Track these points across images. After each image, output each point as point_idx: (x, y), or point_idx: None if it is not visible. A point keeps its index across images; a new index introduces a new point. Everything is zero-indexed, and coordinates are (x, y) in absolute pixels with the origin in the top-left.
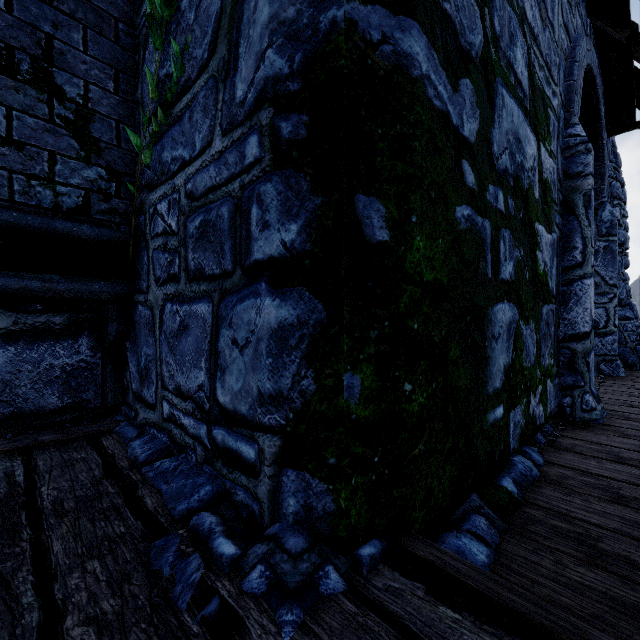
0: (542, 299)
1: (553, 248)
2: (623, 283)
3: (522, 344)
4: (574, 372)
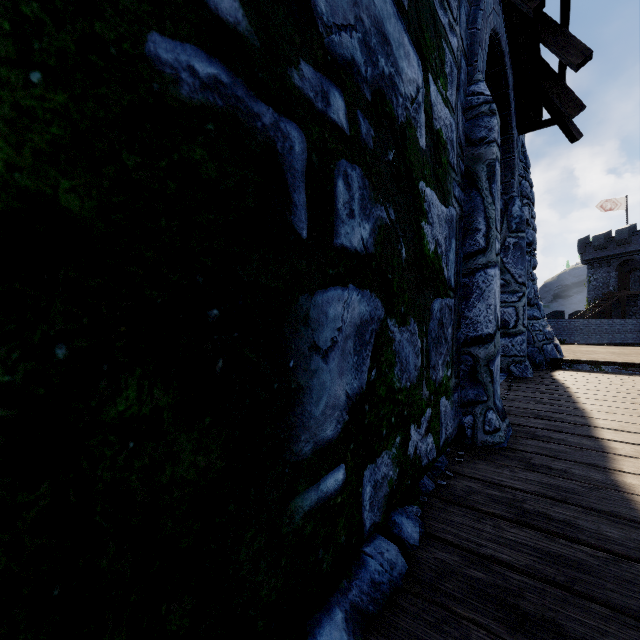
0: (432, 290)
1: (451, 226)
2: (531, 283)
3: (393, 355)
4: (476, 384)
